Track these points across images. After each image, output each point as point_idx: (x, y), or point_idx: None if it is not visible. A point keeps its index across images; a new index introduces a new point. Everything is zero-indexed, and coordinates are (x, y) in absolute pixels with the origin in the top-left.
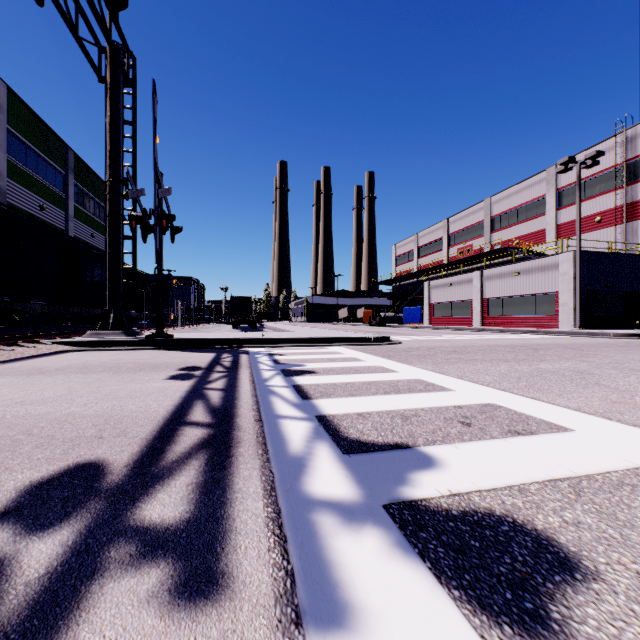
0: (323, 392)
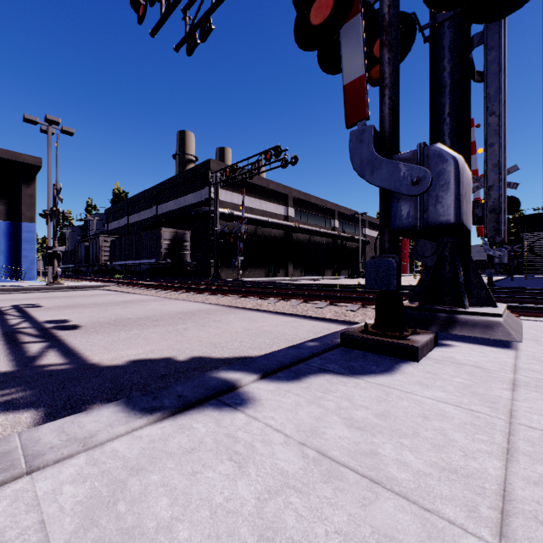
0: None
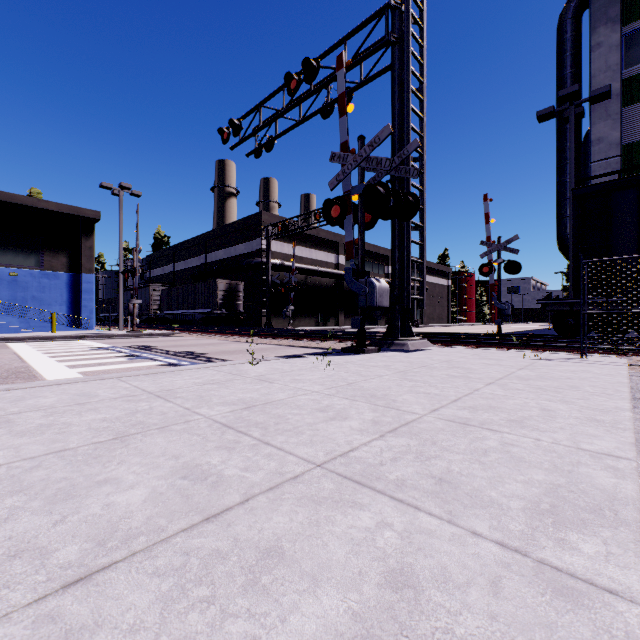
0: (113, 352)
